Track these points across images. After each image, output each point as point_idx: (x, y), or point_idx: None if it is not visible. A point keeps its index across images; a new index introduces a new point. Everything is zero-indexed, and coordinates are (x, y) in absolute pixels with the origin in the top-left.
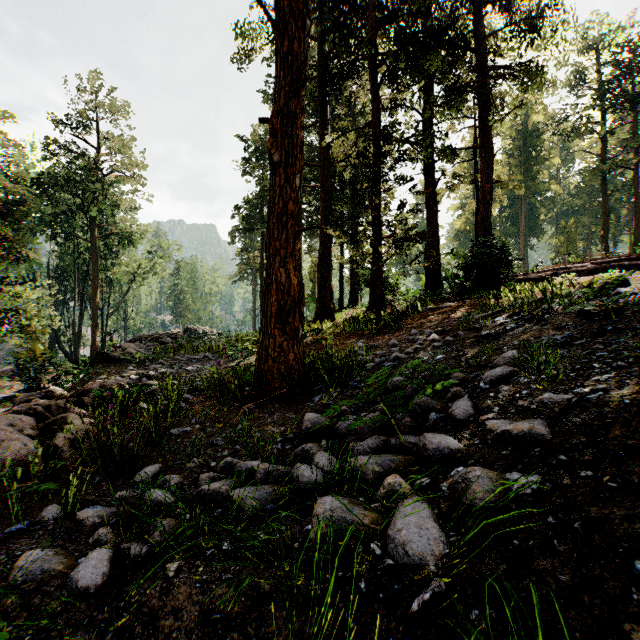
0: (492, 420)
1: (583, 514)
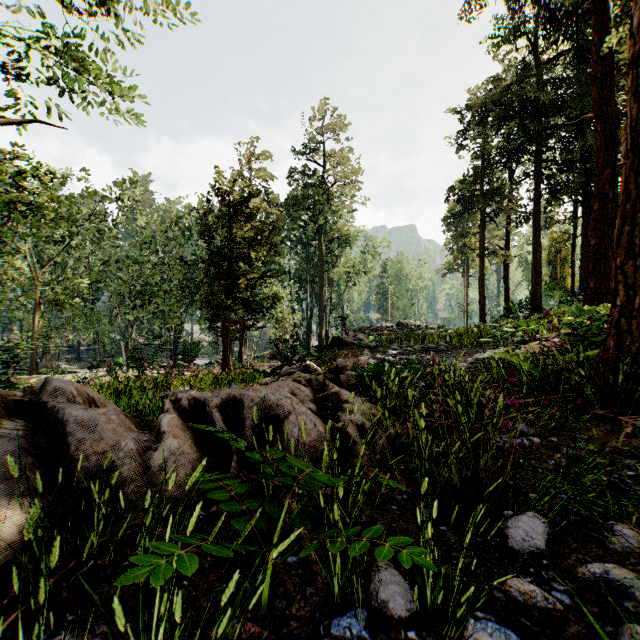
0: None
1: None
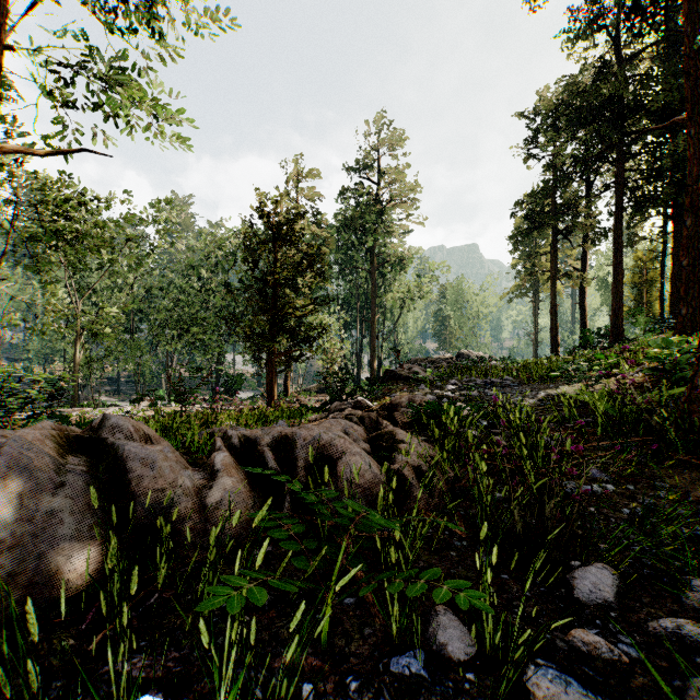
0: None
1: None
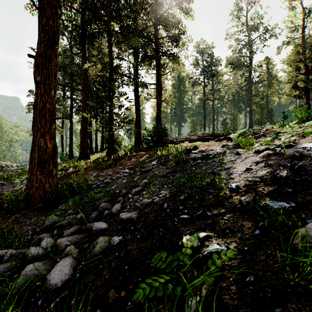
0: (122, 213)
1: (126, 250)
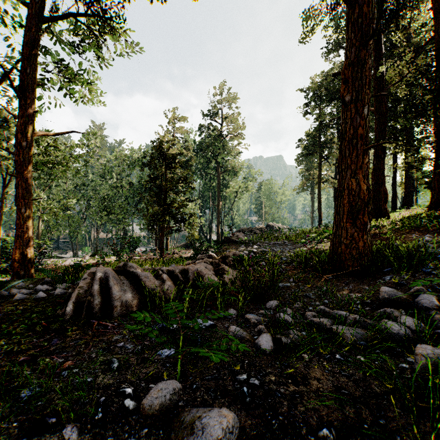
0: None
1: None
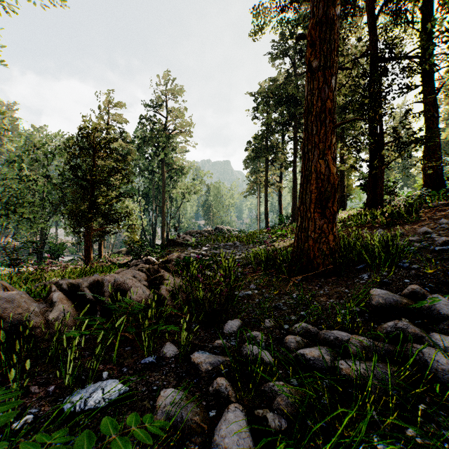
0: None
1: None
